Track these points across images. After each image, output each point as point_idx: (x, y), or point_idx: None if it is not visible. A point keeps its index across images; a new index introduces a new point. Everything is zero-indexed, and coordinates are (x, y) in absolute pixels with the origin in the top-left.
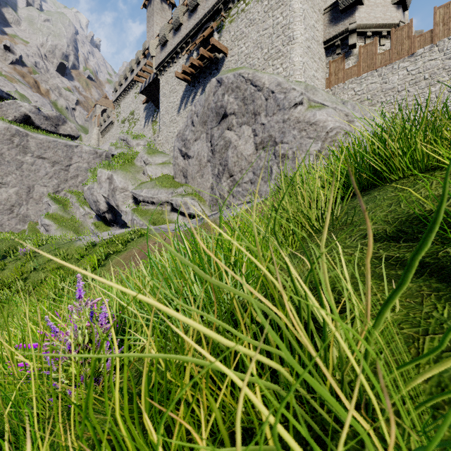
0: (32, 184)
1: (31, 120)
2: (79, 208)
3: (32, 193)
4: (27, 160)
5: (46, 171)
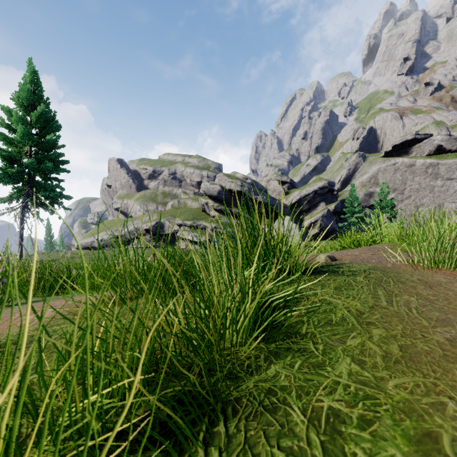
0: (442, 202)
1: (442, 148)
2: None
3: (442, 209)
4: (438, 184)
5: (453, 190)
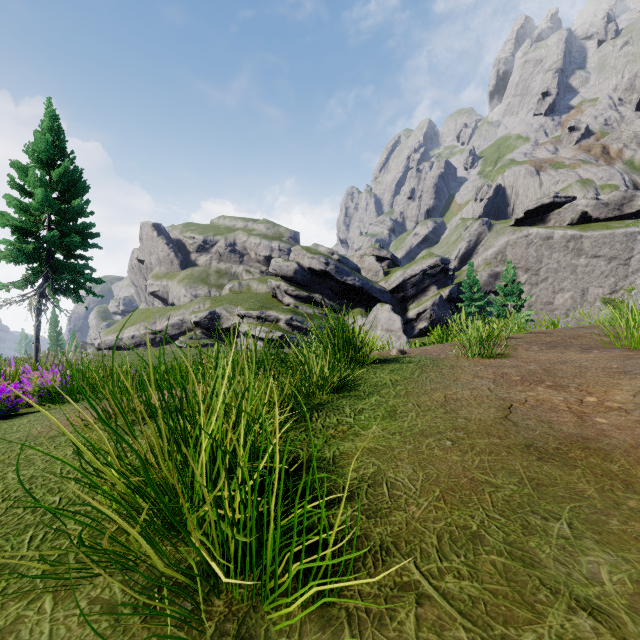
0: (586, 287)
1: (587, 215)
2: (633, 313)
3: (586, 296)
4: (581, 262)
5: (600, 270)
